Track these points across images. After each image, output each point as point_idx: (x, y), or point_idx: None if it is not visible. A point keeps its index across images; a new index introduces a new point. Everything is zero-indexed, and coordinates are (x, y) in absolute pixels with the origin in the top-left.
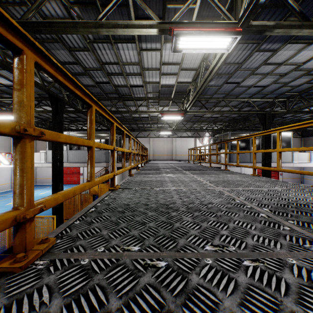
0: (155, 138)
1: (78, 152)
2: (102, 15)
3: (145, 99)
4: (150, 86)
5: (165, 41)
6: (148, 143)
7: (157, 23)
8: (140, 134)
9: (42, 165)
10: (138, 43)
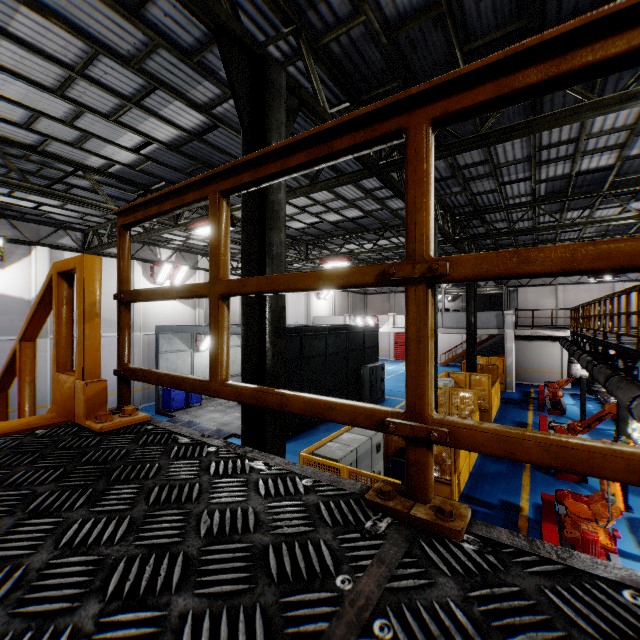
0: (569, 286)
1: (456, 314)
2: (578, 216)
3: (576, 240)
4: (593, 228)
5: (632, 201)
6: (552, 295)
7: (634, 215)
8: (535, 280)
9: None
10: (595, 208)
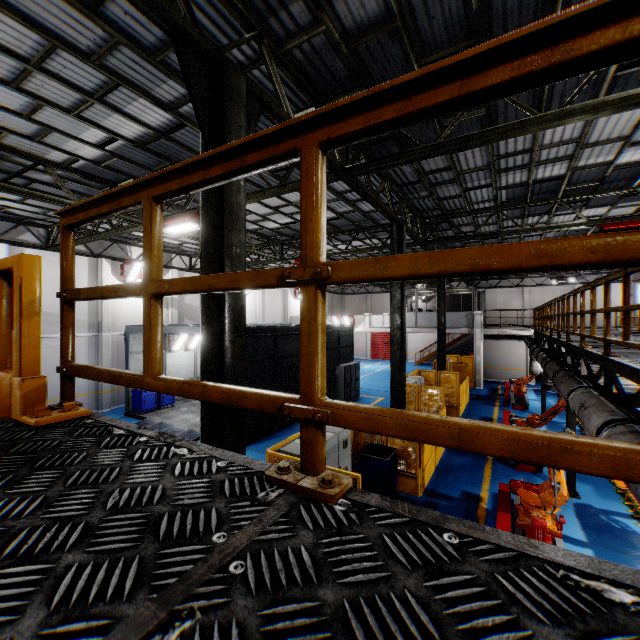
0: (535, 288)
1: (428, 314)
2: (536, 221)
3: None
4: (552, 233)
5: (585, 209)
6: (519, 296)
7: (585, 221)
8: (504, 281)
9: (385, 330)
10: (552, 214)
